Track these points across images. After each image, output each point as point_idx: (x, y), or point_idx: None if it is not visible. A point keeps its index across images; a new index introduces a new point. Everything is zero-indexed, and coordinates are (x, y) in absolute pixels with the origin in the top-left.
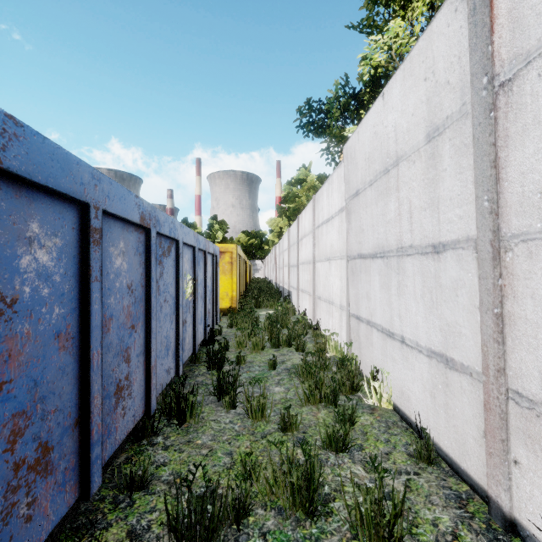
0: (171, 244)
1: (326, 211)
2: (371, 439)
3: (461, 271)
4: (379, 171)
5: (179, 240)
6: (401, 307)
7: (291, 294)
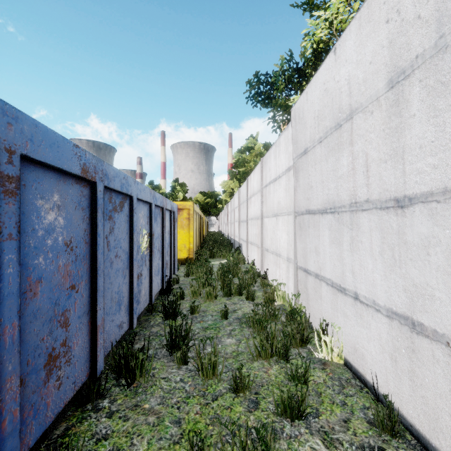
0: (124, 199)
1: (273, 171)
2: (326, 402)
3: (434, 227)
4: (330, 127)
5: (133, 196)
6: (355, 263)
7: (241, 245)
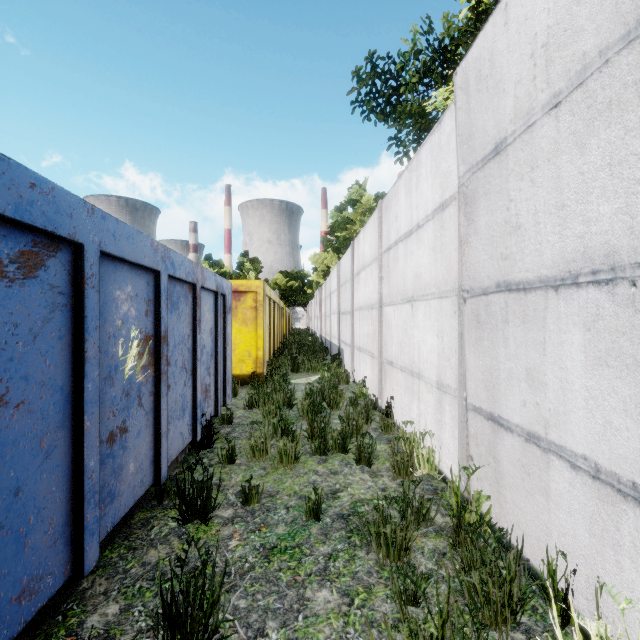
0: (45, 249)
1: (405, 219)
2: None
3: None
4: (601, 48)
5: (85, 245)
6: None
7: (342, 352)
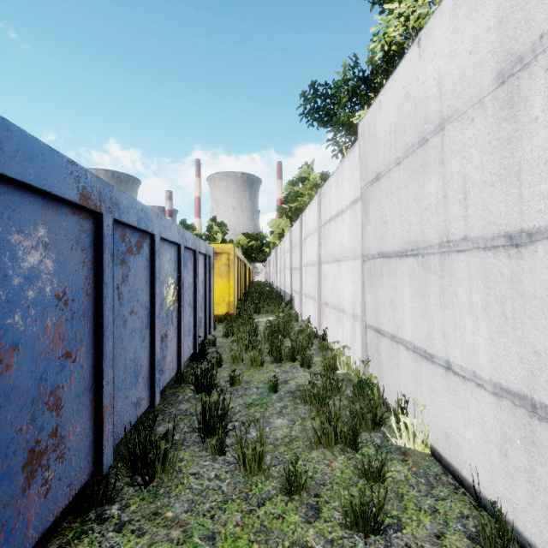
0: (142, 238)
1: (334, 205)
2: (411, 508)
3: None
4: (412, 143)
5: (155, 235)
6: (447, 322)
7: (293, 298)
